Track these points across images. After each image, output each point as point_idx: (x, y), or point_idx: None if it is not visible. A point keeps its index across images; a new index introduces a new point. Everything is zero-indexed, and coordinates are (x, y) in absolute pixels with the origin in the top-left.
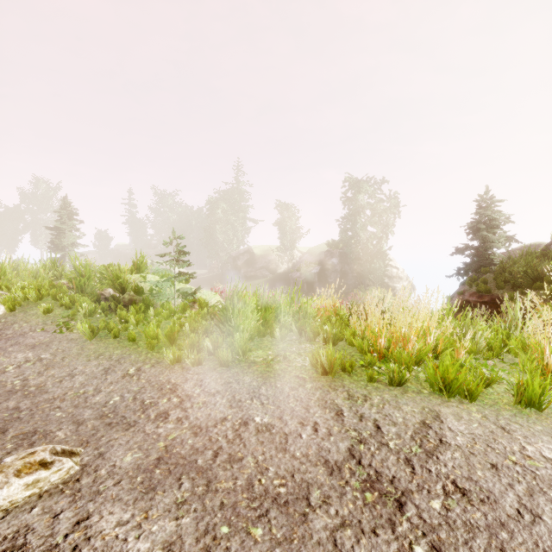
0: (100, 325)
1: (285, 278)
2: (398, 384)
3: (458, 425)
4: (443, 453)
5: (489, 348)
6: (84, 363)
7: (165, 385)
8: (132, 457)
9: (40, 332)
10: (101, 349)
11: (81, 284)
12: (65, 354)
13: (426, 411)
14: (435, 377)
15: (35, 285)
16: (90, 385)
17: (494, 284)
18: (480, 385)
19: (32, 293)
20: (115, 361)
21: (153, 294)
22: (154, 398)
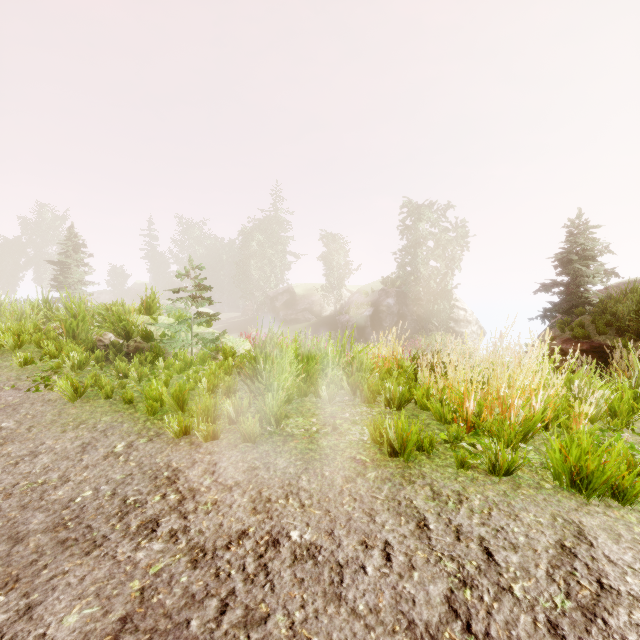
0: (86, 382)
1: (331, 322)
2: (504, 473)
3: (620, 552)
4: (612, 611)
5: (612, 414)
6: (57, 435)
7: (161, 471)
8: (79, 616)
9: (9, 390)
10: (84, 415)
11: (73, 327)
12: (34, 422)
13: (560, 523)
14: (565, 464)
15: (14, 329)
16: (55, 471)
17: (593, 328)
18: (639, 481)
19: (8, 339)
20: (99, 433)
21: (165, 340)
22: (142, 494)
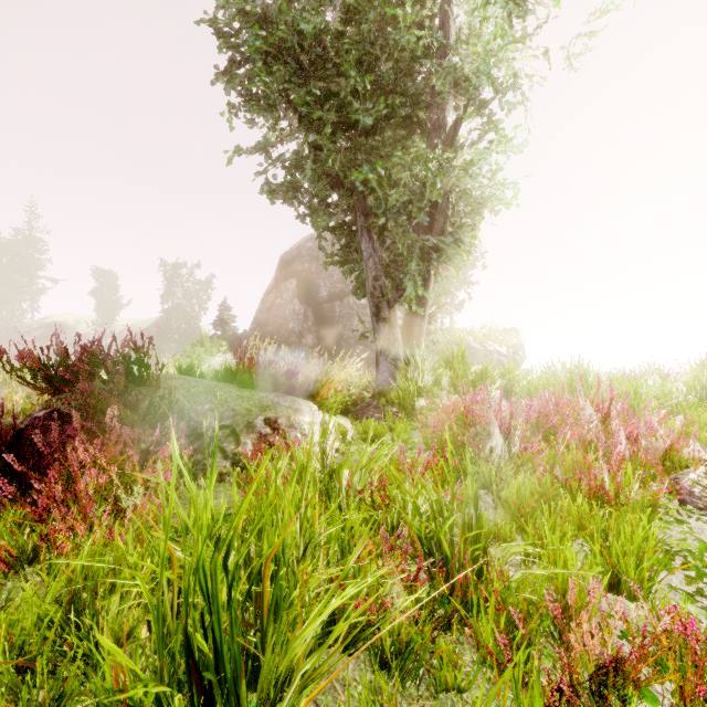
0: None
1: None
2: None
3: None
4: None
5: None
6: None
7: None
8: None
9: None
10: None
11: None
12: None
13: None
14: None
15: None
16: None
17: None
18: None
19: None
20: None
21: None
22: None
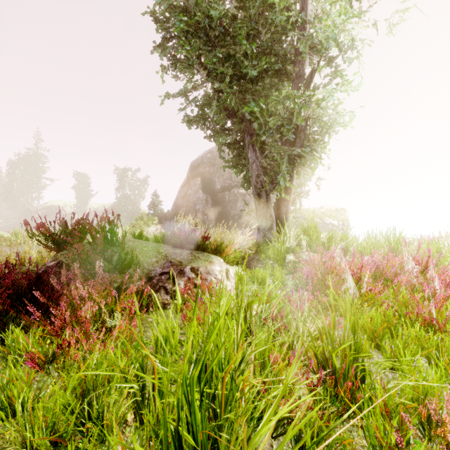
0: None
1: None
2: None
3: None
4: None
5: None
6: None
7: None
8: None
9: None
10: None
11: None
12: None
13: None
14: None
15: None
16: None
17: None
18: None
19: None
20: None
21: None
22: None
